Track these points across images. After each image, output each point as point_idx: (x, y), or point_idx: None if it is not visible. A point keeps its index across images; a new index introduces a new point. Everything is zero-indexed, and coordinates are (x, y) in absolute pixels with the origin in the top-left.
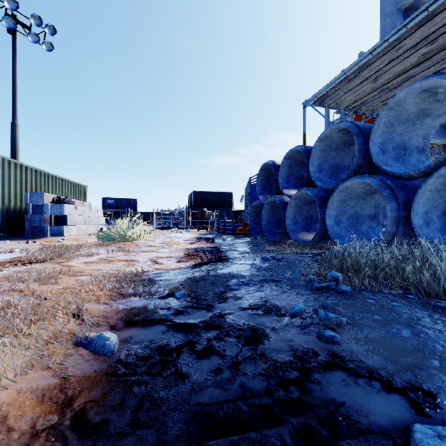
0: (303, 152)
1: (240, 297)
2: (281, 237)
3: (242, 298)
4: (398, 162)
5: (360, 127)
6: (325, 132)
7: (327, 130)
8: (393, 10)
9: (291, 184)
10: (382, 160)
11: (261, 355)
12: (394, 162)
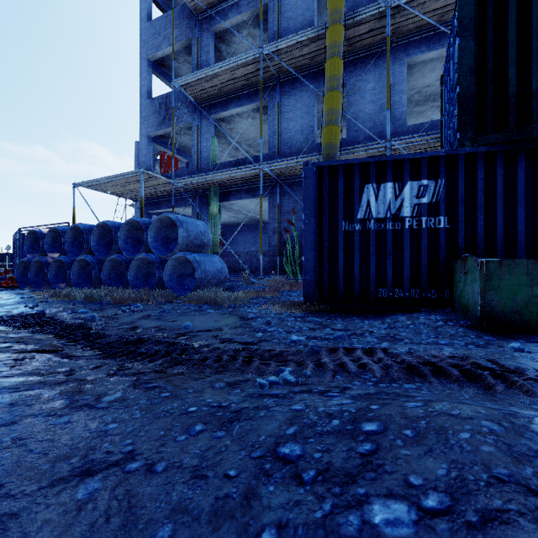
0: (61, 232)
1: (5, 308)
2: (46, 287)
3: (6, 308)
4: (107, 249)
5: (88, 231)
6: (73, 226)
7: (74, 225)
8: (146, 135)
9: (56, 249)
10: (97, 249)
11: (11, 313)
12: (104, 250)
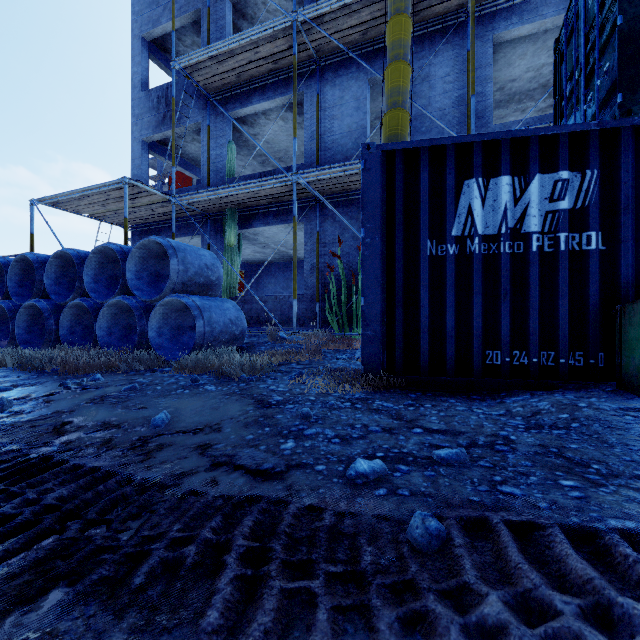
0: (4, 266)
1: None
2: None
3: None
4: (71, 291)
5: (42, 263)
6: (20, 257)
7: (20, 256)
8: (140, 139)
9: None
10: (54, 290)
11: None
12: (66, 292)
